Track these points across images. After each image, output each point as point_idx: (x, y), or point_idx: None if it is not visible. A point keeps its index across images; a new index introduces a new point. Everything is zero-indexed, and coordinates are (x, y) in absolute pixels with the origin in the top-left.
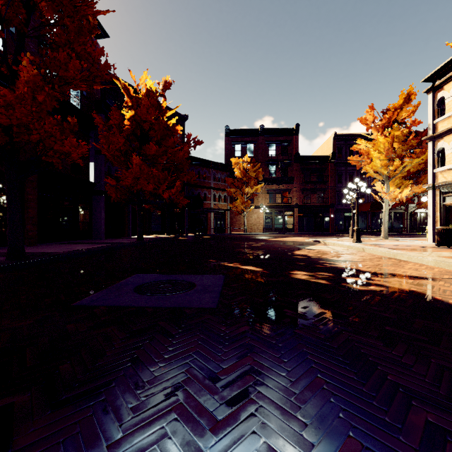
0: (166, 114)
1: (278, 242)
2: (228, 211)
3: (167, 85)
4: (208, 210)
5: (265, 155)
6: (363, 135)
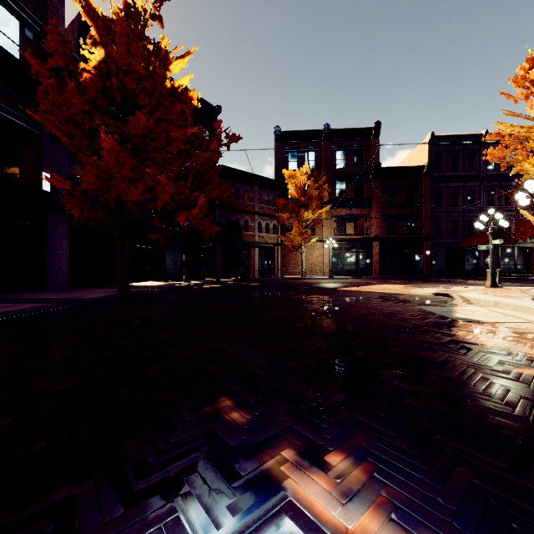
0: (169, 65)
1: (372, 296)
2: (279, 246)
3: None
4: (250, 244)
5: (331, 166)
6: (473, 136)
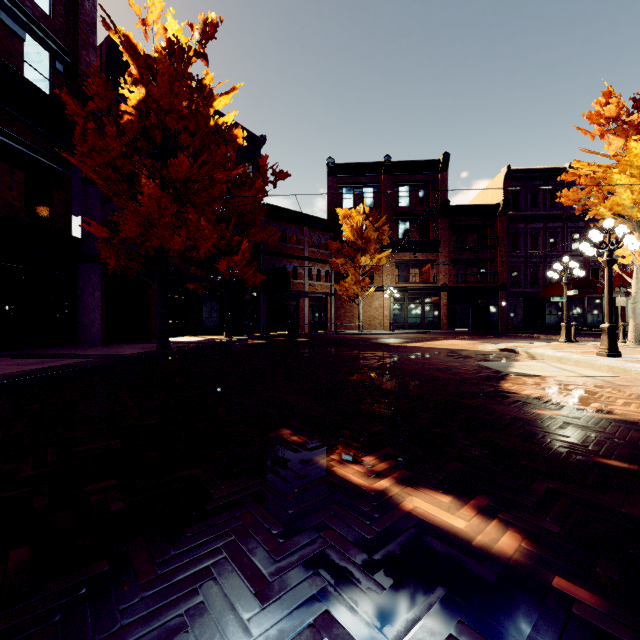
0: (213, 102)
1: (432, 352)
2: (332, 296)
3: (209, 29)
4: (299, 294)
5: (393, 204)
6: (555, 170)
